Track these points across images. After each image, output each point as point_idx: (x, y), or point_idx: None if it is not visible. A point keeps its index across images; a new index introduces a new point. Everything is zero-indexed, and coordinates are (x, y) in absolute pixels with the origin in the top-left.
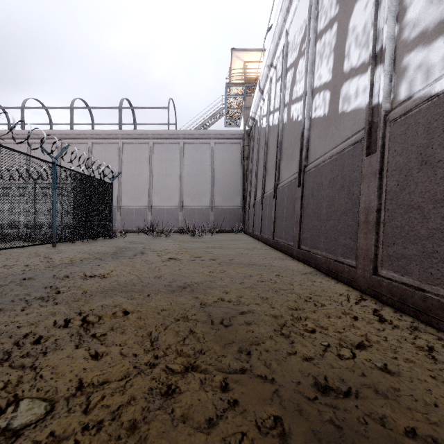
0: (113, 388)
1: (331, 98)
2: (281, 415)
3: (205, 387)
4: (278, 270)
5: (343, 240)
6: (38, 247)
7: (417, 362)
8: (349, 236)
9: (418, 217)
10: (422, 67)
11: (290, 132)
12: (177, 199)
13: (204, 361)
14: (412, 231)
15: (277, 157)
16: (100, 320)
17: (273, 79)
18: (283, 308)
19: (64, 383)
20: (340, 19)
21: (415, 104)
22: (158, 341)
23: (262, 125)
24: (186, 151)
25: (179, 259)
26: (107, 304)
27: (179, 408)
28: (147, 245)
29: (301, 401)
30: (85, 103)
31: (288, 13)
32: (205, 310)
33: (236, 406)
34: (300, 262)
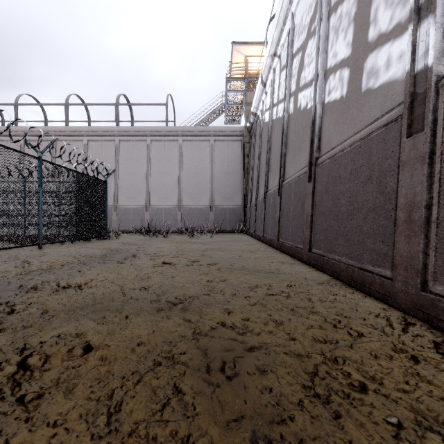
0: None
1: (350, 75)
2: None
3: None
4: (289, 279)
5: (371, 244)
6: (22, 249)
7: None
8: (380, 239)
9: None
10: None
11: (297, 123)
12: (175, 198)
13: None
14: None
15: (282, 152)
16: (46, 365)
17: (277, 69)
18: (307, 340)
19: None
20: None
21: None
22: (119, 414)
23: (264, 119)
24: (185, 149)
25: (173, 264)
26: (66, 332)
27: None
28: (141, 246)
29: None
30: (81, 99)
31: None
32: (198, 344)
33: None
34: (312, 268)
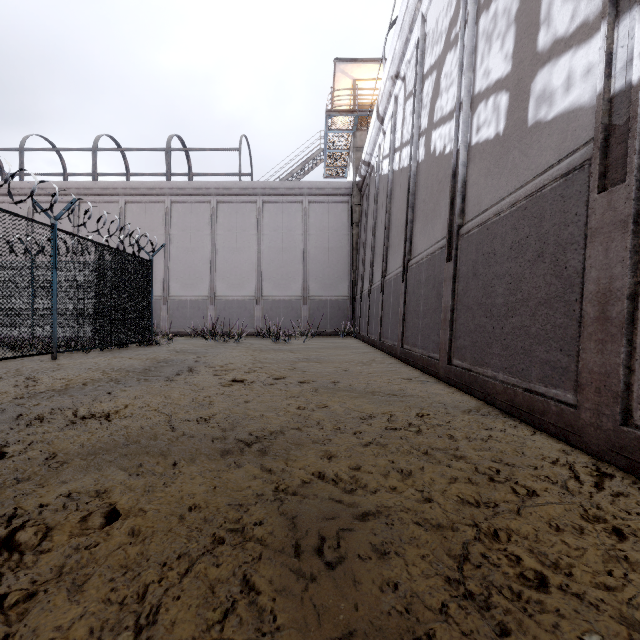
0: None
1: (510, 103)
2: None
3: None
4: (419, 405)
5: (542, 353)
6: (28, 359)
7: None
8: (557, 345)
9: None
10: None
11: (430, 175)
12: (252, 286)
13: None
14: None
15: (408, 217)
16: (44, 543)
17: (400, 97)
18: (450, 502)
19: None
20: None
21: None
22: (154, 629)
23: (382, 171)
24: (266, 214)
25: (248, 382)
26: (81, 489)
27: None
28: (202, 356)
29: None
30: (116, 142)
31: None
32: (283, 509)
33: None
34: (453, 388)
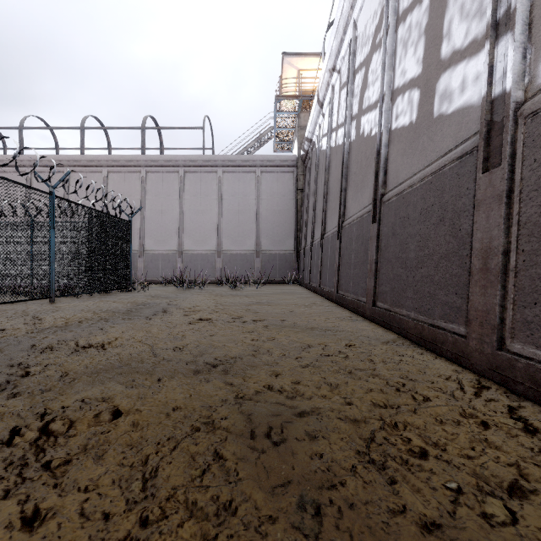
0: None
1: (421, 98)
2: None
3: None
4: (348, 338)
5: (443, 296)
6: (31, 303)
7: None
8: (453, 290)
9: None
10: None
11: (360, 152)
12: (214, 242)
13: (233, 536)
14: None
15: (342, 186)
16: (70, 430)
17: (336, 87)
18: (365, 405)
19: None
20: None
21: None
22: (156, 480)
23: (321, 147)
24: (225, 182)
25: (212, 321)
26: (91, 396)
27: None
28: (173, 300)
29: None
30: (100, 121)
31: None
32: (242, 409)
33: None
34: (377, 325)
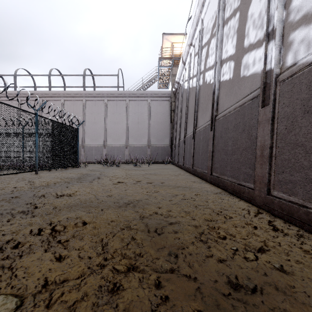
0: (71, 286)
1: (235, 66)
2: (203, 310)
3: (142, 285)
4: (196, 191)
5: (244, 169)
6: (25, 174)
7: (306, 263)
8: (248, 166)
9: (302, 152)
10: (305, 41)
11: (204, 92)
12: (124, 140)
13: (142, 263)
14: (297, 163)
15: (195, 110)
16: (65, 229)
17: (192, 54)
18: (201, 220)
19: (33, 282)
20: (242, 9)
21: (299, 68)
22: (107, 246)
23: (184, 87)
24: (130, 106)
25: (125, 183)
26: (71, 216)
27: (122, 304)
28: (102, 172)
29: (218, 297)
30: (59, 71)
31: (203, 7)
32: (143, 221)
33: (167, 301)
34: (212, 185)
